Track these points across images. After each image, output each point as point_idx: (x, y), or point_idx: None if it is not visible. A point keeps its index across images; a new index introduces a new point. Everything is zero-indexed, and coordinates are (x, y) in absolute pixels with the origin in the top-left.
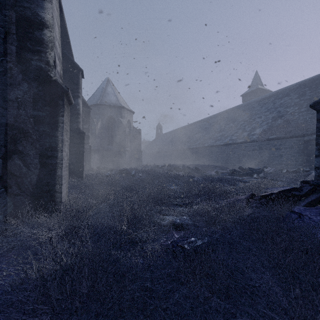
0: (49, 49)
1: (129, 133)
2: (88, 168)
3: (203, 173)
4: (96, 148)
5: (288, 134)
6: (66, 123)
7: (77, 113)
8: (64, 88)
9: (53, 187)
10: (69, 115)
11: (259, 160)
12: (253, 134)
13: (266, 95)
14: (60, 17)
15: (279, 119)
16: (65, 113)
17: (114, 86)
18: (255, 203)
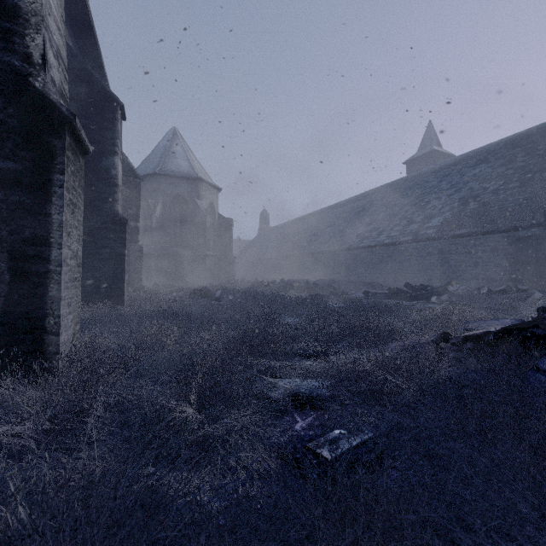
0: (31, 30)
1: (211, 226)
2: (137, 286)
3: (342, 294)
4: (153, 251)
5: (488, 227)
6: (73, 189)
7: (113, 184)
8: (64, 114)
9: (40, 322)
10: (81, 175)
11: (437, 273)
12: (428, 228)
13: (448, 161)
14: (81, 4)
15: (472, 201)
16: (70, 168)
17: (185, 142)
18: (453, 351)
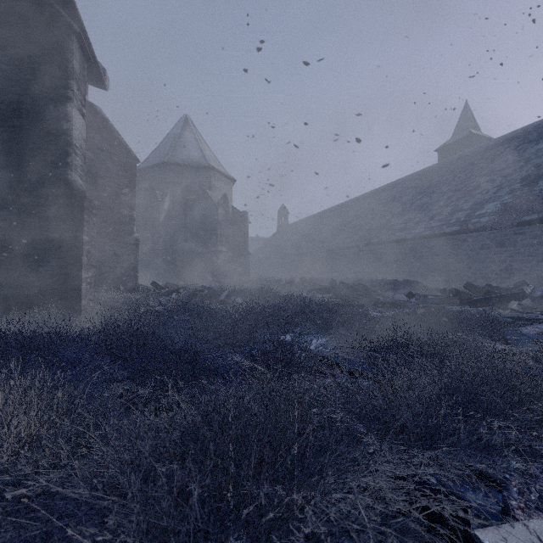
0: None
1: (224, 219)
2: (132, 285)
3: (377, 296)
4: (161, 246)
5: None
6: None
7: (64, 142)
8: None
9: None
10: None
11: (496, 270)
12: (481, 215)
13: (498, 139)
14: None
15: (541, 180)
16: None
17: (197, 131)
18: None
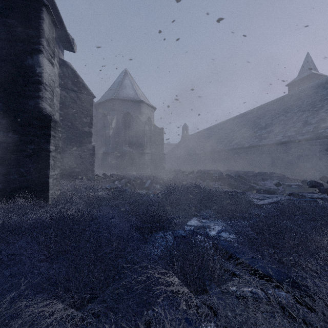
0: None
1: (149, 132)
2: (91, 175)
3: (253, 185)
4: (110, 150)
5: None
6: None
7: (37, 81)
8: None
9: None
10: None
11: None
12: (325, 127)
13: None
14: None
15: None
16: None
17: (132, 78)
18: None
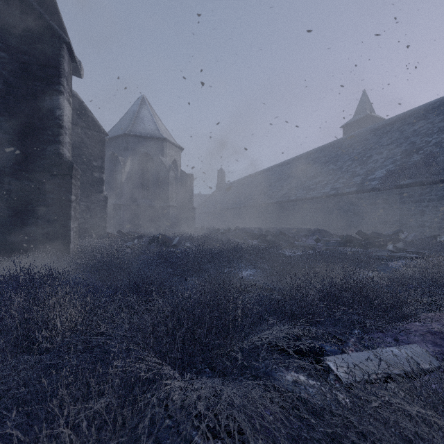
0: None
1: (174, 180)
2: (102, 233)
3: (293, 241)
4: (123, 202)
5: (435, 177)
6: None
7: (57, 125)
8: None
9: None
10: None
11: (382, 221)
12: (371, 179)
13: (386, 120)
14: None
15: (415, 154)
16: None
17: (152, 108)
18: None
